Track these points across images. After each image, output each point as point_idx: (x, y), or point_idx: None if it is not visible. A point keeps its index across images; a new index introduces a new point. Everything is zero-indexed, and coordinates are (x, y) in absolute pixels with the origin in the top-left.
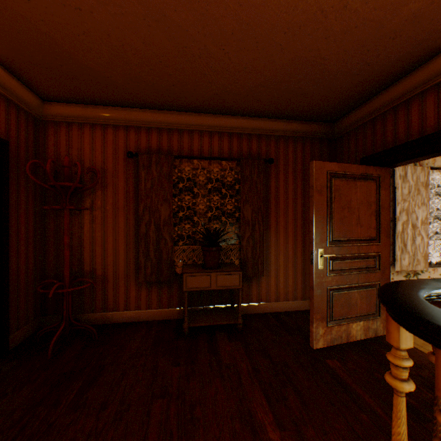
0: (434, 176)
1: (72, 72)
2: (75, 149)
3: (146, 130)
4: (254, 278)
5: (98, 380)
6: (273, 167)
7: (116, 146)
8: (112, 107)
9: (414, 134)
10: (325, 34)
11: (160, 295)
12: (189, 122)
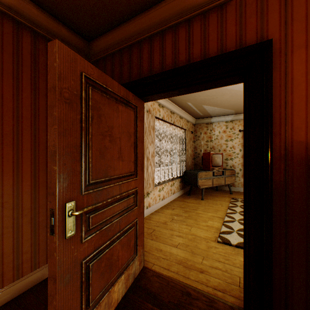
0: (156, 123)
1: None
2: None
3: None
4: None
5: None
6: None
7: None
8: None
9: (169, 67)
10: None
11: None
12: None
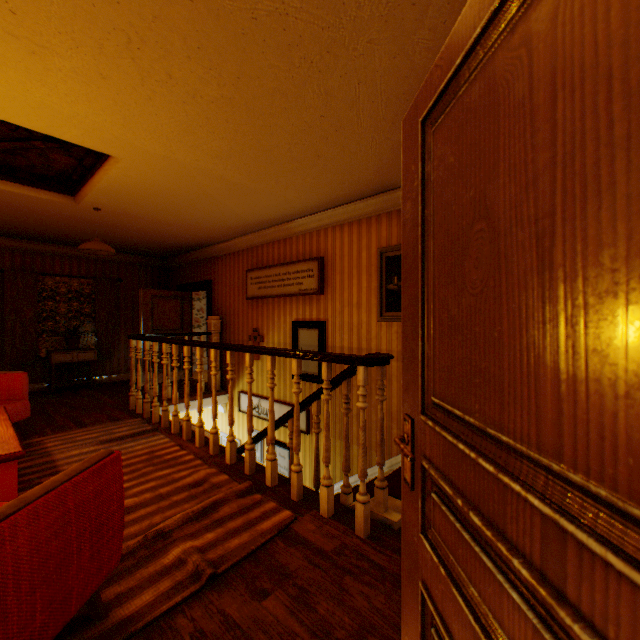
0: None
1: None
2: None
3: (12, 252)
4: (109, 358)
5: None
6: (124, 284)
7: None
8: None
9: (193, 280)
10: (139, 240)
11: None
12: (53, 250)
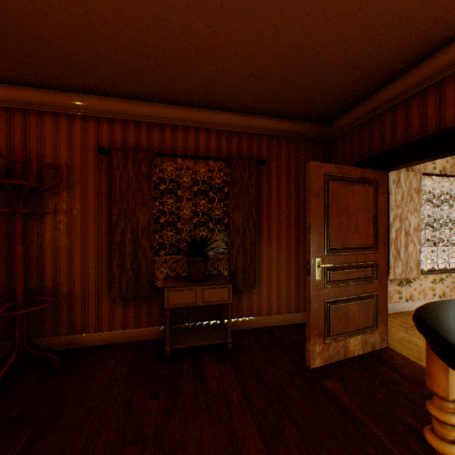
0: (425, 182)
1: (24, 45)
2: (33, 142)
3: (121, 123)
4: (245, 290)
5: (54, 425)
6: (265, 169)
7: (85, 140)
8: (80, 93)
9: (414, 135)
10: (326, 15)
11: (139, 312)
12: (172, 116)
